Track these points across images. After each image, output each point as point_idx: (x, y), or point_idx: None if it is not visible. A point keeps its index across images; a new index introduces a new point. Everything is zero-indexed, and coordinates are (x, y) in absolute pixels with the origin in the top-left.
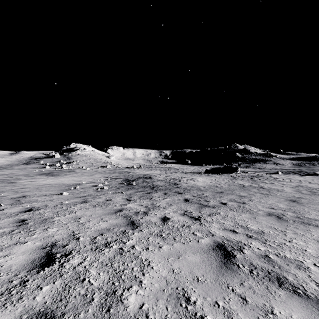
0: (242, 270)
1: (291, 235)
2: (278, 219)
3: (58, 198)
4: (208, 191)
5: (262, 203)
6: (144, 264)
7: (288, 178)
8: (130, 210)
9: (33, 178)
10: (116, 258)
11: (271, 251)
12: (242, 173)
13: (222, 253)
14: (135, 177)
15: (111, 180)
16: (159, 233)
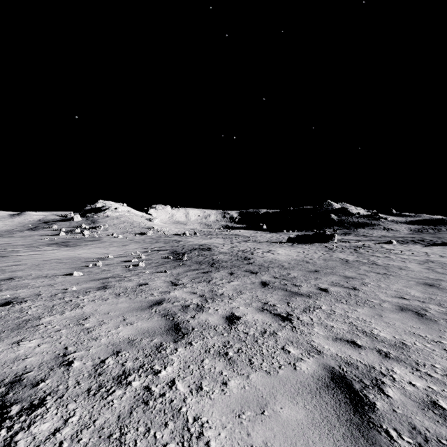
0: None
1: None
2: (419, 317)
3: (63, 281)
4: (295, 269)
5: (384, 288)
6: (191, 434)
7: (408, 249)
8: (174, 302)
9: (37, 249)
10: (134, 415)
11: (439, 391)
12: (340, 243)
13: (346, 399)
14: (187, 249)
15: (152, 252)
16: (222, 348)
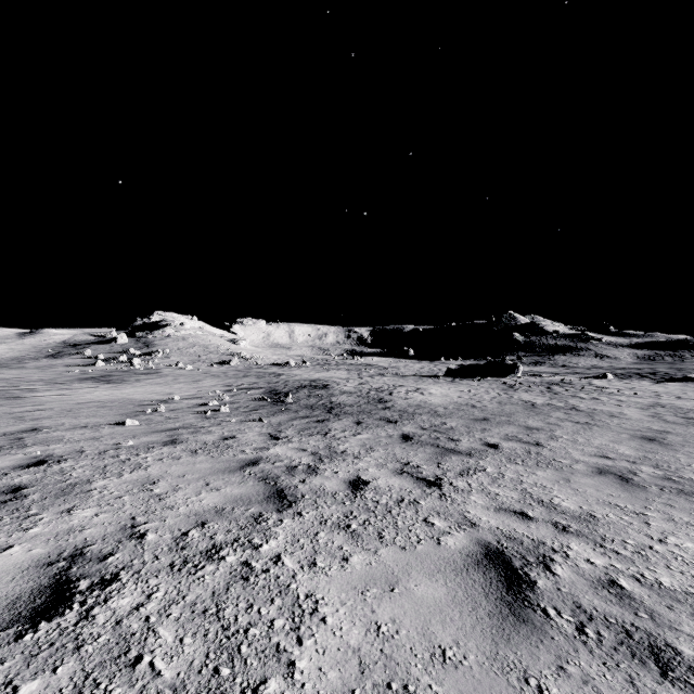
0: (557, 626)
1: (661, 523)
2: (622, 482)
3: (113, 434)
4: (454, 417)
5: (581, 444)
6: (304, 610)
7: (630, 387)
8: (276, 462)
9: (65, 387)
10: (233, 592)
11: (623, 570)
12: (527, 377)
13: (500, 576)
14: (292, 386)
15: (238, 391)
16: (343, 519)
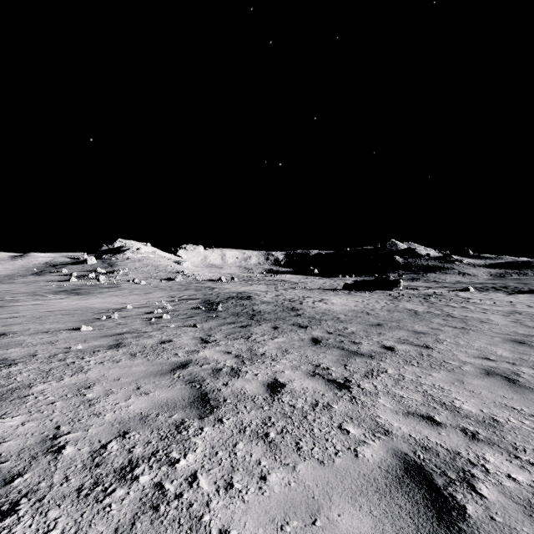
0: None
1: None
2: (510, 383)
3: (67, 338)
4: (353, 323)
5: (463, 346)
6: None
7: (489, 298)
8: (203, 365)
9: (41, 298)
10: (138, 528)
11: None
12: (407, 290)
13: (425, 500)
14: (222, 297)
15: (179, 302)
16: (261, 427)
